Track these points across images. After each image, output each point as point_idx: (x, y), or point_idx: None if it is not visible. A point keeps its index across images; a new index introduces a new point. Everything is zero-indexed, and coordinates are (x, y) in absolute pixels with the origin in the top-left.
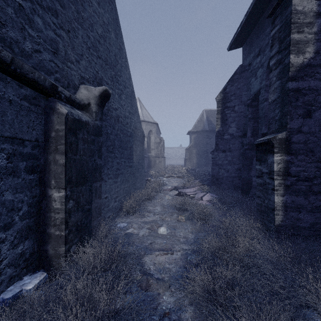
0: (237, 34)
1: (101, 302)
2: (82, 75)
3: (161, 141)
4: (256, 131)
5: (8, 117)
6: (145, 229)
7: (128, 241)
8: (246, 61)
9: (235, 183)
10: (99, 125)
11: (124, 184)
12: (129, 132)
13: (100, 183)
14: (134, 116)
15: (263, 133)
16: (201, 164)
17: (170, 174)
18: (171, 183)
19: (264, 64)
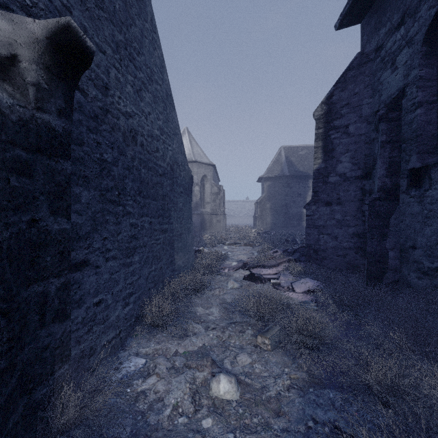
0: None
1: None
2: None
3: (220, 190)
4: (396, 165)
5: None
6: (182, 383)
7: (136, 428)
8: (370, 44)
9: (349, 260)
10: (55, 128)
11: (150, 265)
12: (160, 167)
13: (61, 280)
14: (171, 140)
15: (413, 168)
16: (278, 224)
17: (233, 239)
18: (236, 256)
19: (416, 37)
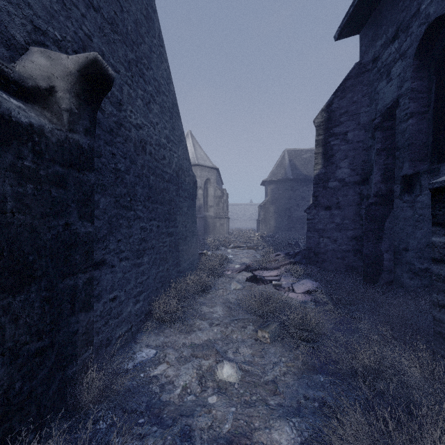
0: (355, 6)
1: None
2: (37, 24)
3: (223, 194)
4: (391, 171)
5: None
6: (190, 369)
7: (151, 404)
8: (368, 55)
9: (348, 262)
10: (82, 145)
11: (157, 266)
12: (167, 173)
13: (86, 275)
14: (177, 147)
15: (406, 174)
16: (281, 228)
17: (237, 243)
18: (239, 259)
19: (408, 51)
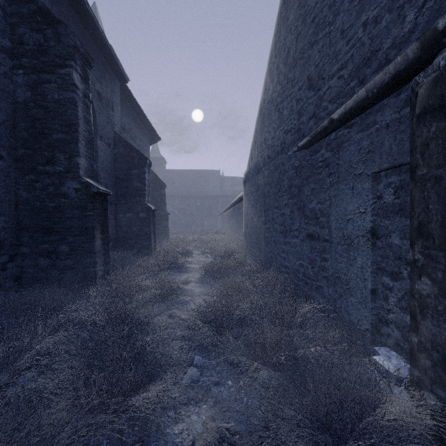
0: None
1: (267, 341)
2: None
3: None
4: None
5: (386, 145)
6: None
7: None
8: None
9: None
10: None
11: None
12: None
13: None
14: None
15: None
16: None
17: None
18: None
19: None
